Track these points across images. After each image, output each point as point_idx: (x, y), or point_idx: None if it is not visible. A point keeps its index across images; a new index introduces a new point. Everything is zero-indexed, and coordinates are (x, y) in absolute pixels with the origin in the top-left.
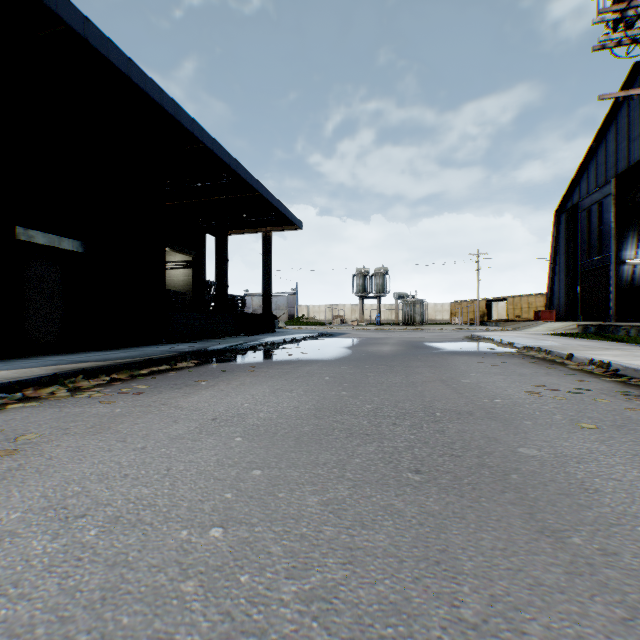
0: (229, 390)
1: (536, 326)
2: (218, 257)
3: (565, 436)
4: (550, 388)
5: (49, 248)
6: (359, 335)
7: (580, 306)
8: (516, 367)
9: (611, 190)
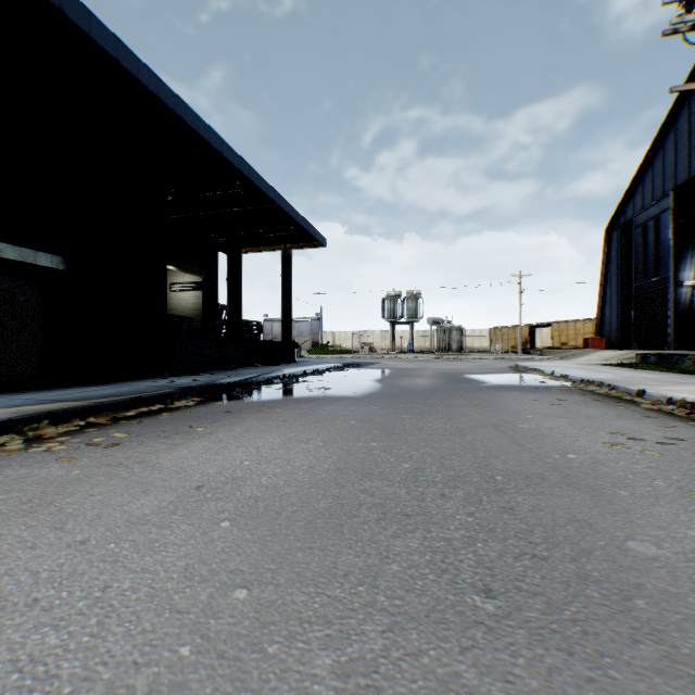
0: (229, 440)
1: (586, 355)
2: (230, 277)
3: (684, 518)
4: (631, 437)
5: (23, 264)
6: (390, 365)
7: (634, 333)
8: (579, 406)
9: (669, 204)
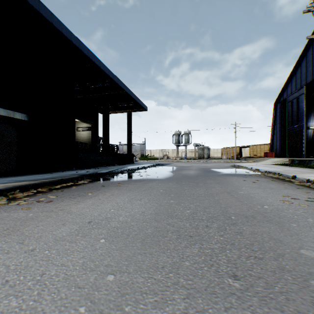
0: (104, 199)
1: (265, 160)
2: (104, 124)
3: None
4: (292, 197)
5: (8, 118)
6: (176, 165)
7: (287, 150)
8: (266, 183)
9: (303, 91)
